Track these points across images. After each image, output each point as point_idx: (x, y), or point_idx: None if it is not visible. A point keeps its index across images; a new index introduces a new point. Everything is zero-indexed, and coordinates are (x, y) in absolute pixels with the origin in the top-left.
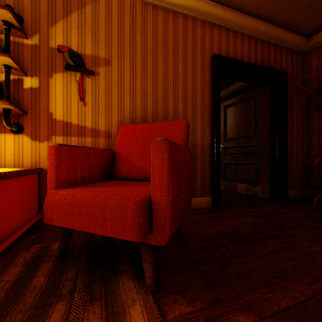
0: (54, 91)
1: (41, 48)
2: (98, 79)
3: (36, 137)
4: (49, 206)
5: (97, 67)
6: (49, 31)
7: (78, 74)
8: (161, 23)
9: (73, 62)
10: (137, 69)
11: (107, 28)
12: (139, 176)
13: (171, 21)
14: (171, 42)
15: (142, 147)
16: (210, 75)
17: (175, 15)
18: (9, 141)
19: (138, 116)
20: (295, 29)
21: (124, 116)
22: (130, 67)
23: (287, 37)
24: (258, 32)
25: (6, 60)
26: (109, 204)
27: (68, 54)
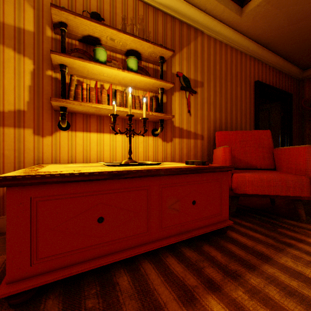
0: (174, 105)
1: (167, 73)
2: (197, 96)
3: (165, 139)
4: (241, 183)
5: (196, 88)
6: (171, 61)
7: (187, 93)
8: (229, 57)
9: (185, 84)
10: (217, 90)
11: (201, 59)
12: (244, 166)
13: (234, 55)
14: (234, 71)
15: (240, 147)
16: (253, 95)
17: (236, 51)
18: (150, 141)
19: (217, 124)
20: (297, 65)
21: (210, 124)
22: (213, 88)
23: (292, 69)
24: (278, 65)
25: (168, 86)
26: (289, 179)
27: (182, 78)
